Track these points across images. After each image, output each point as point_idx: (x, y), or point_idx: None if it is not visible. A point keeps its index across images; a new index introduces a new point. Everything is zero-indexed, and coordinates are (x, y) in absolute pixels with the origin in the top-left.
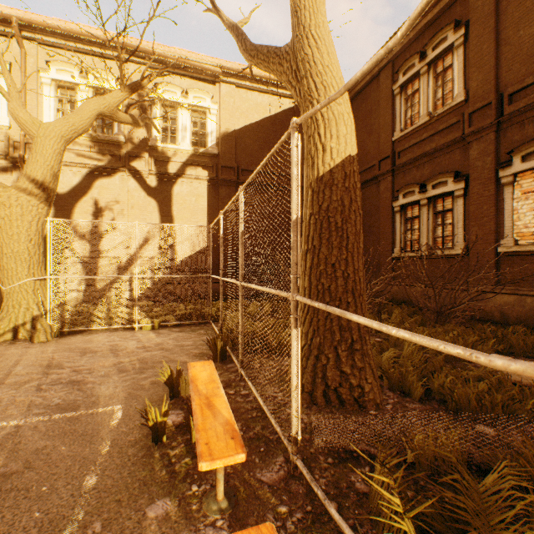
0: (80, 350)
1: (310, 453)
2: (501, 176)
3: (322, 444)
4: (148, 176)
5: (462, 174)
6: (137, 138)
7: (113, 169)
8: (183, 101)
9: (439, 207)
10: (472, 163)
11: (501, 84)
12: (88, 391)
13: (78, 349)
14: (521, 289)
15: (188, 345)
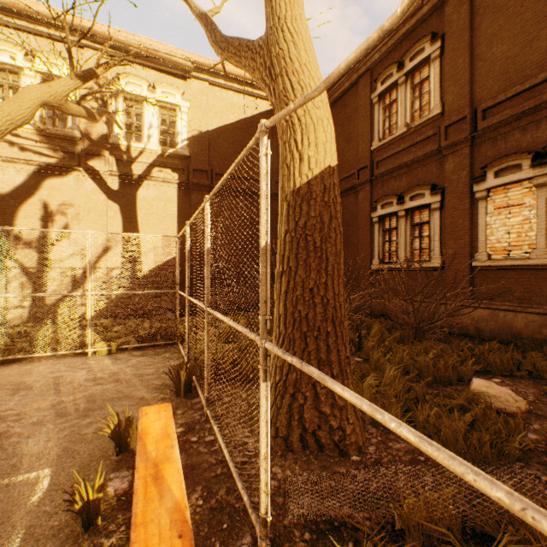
0: (12, 387)
1: (284, 526)
2: (476, 191)
3: (298, 510)
4: (108, 177)
5: (439, 187)
6: (95, 133)
7: (67, 168)
8: (150, 96)
9: (416, 219)
10: (448, 177)
11: (475, 99)
12: (10, 449)
13: (11, 384)
14: (494, 304)
15: (148, 374)
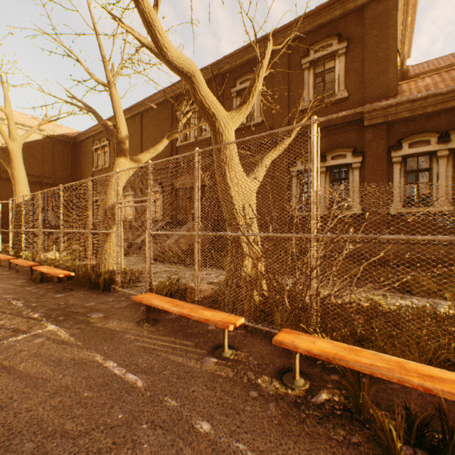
0: None
1: None
2: None
3: None
4: None
5: None
6: None
7: None
8: None
9: None
10: None
11: None
12: None
13: None
14: None
15: None
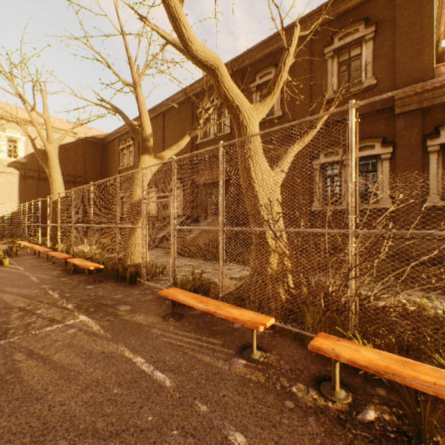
0: None
1: None
2: None
3: None
4: None
5: None
6: None
7: None
8: (2, 133)
9: None
10: None
11: None
12: None
13: None
14: None
15: None
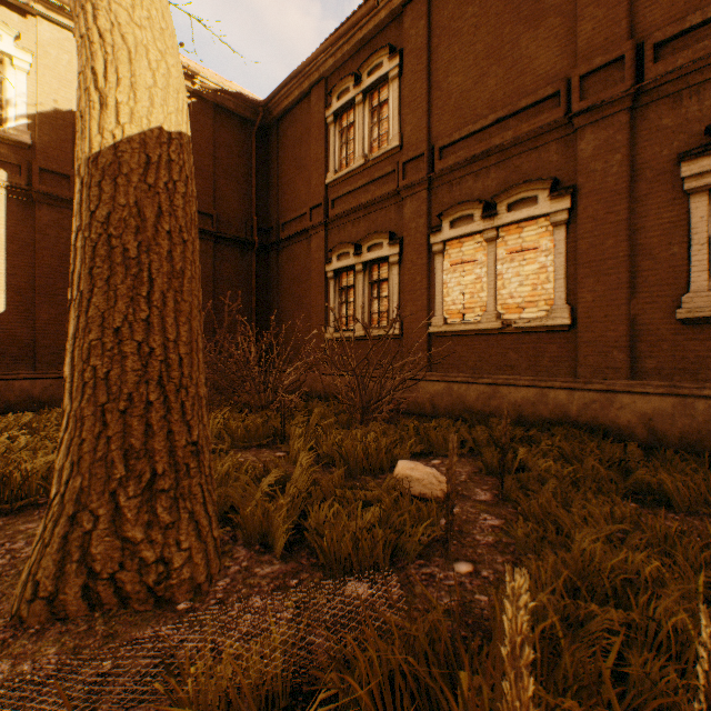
0: None
1: None
2: (433, 243)
3: None
4: None
5: (398, 237)
6: None
7: None
8: None
9: (376, 275)
10: (407, 225)
11: (433, 135)
12: None
13: None
14: (450, 376)
15: None
